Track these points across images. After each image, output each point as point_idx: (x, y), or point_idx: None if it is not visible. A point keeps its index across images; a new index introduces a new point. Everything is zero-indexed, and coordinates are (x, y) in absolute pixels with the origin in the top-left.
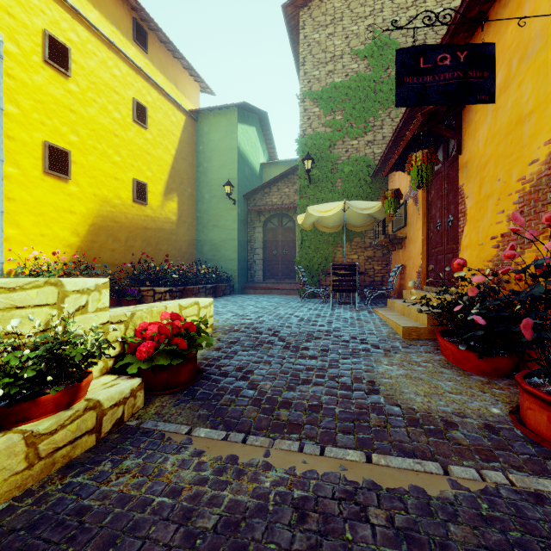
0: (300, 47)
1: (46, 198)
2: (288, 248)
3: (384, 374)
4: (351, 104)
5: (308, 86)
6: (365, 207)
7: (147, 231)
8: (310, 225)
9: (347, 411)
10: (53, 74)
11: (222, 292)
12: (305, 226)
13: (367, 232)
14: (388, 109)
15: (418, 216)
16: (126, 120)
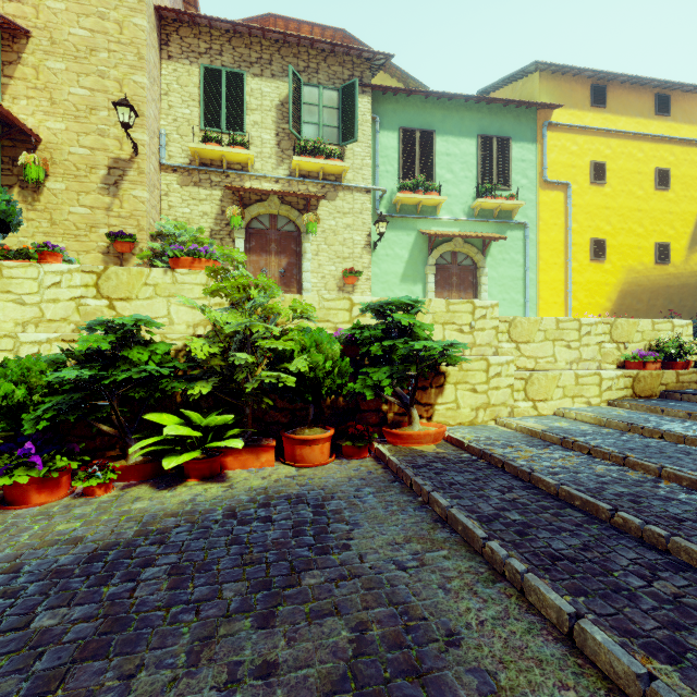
0: None
1: (591, 278)
2: None
3: None
4: None
5: None
6: None
7: (669, 289)
8: None
9: None
10: (595, 188)
11: None
12: None
13: None
14: None
15: None
16: (647, 192)
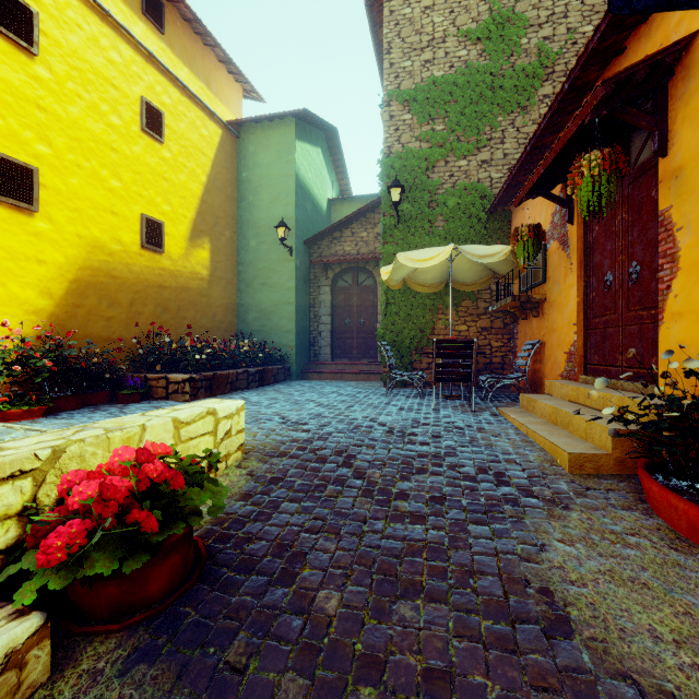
0: (383, 28)
1: None
2: (367, 315)
3: (565, 568)
4: (458, 108)
5: (396, 83)
6: (485, 253)
7: (164, 290)
8: (399, 283)
9: (515, 698)
10: (8, 49)
11: (273, 377)
12: (391, 284)
13: (480, 292)
14: (512, 115)
15: (569, 266)
16: (130, 128)
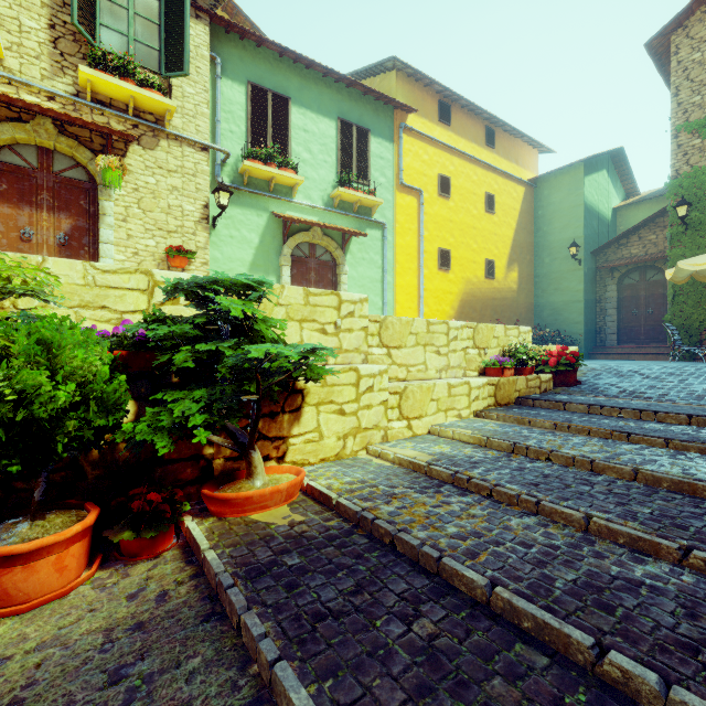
0: (670, 77)
1: (439, 286)
2: (655, 306)
3: None
4: None
5: (683, 118)
6: None
7: (494, 301)
8: (685, 278)
9: (688, 396)
10: (442, 201)
11: None
12: (676, 280)
13: None
14: None
15: None
16: (480, 213)
